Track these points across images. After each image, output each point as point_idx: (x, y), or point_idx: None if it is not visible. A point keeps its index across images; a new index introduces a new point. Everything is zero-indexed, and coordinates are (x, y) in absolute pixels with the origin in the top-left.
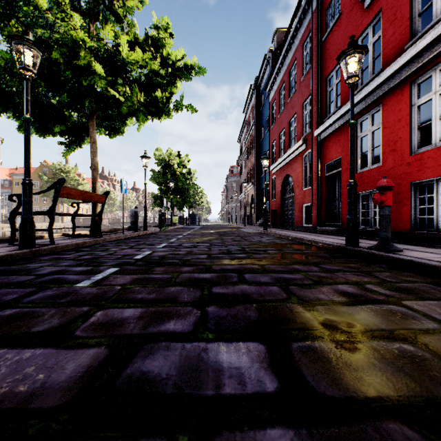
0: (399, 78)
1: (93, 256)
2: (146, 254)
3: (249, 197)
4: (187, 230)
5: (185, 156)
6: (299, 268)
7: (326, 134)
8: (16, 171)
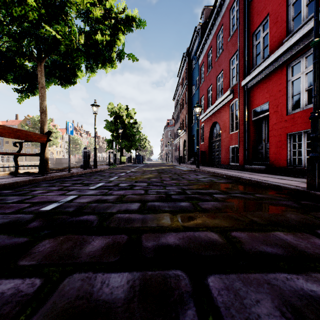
0: None
1: None
2: (64, 201)
3: (182, 141)
4: (132, 168)
5: (132, 110)
6: (294, 242)
7: (254, 82)
8: (7, 123)
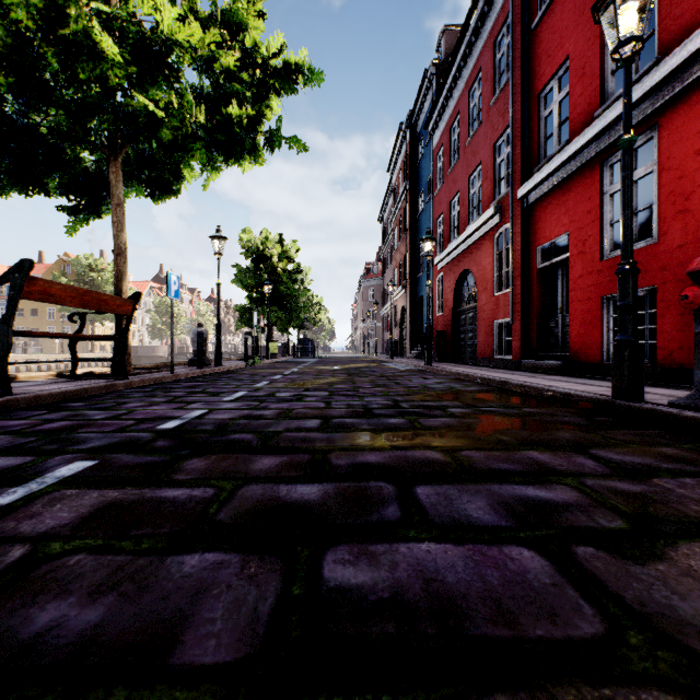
0: (699, 68)
1: (71, 423)
2: (191, 417)
3: (398, 311)
4: (293, 365)
5: (291, 243)
6: (546, 461)
7: (540, 193)
8: None
